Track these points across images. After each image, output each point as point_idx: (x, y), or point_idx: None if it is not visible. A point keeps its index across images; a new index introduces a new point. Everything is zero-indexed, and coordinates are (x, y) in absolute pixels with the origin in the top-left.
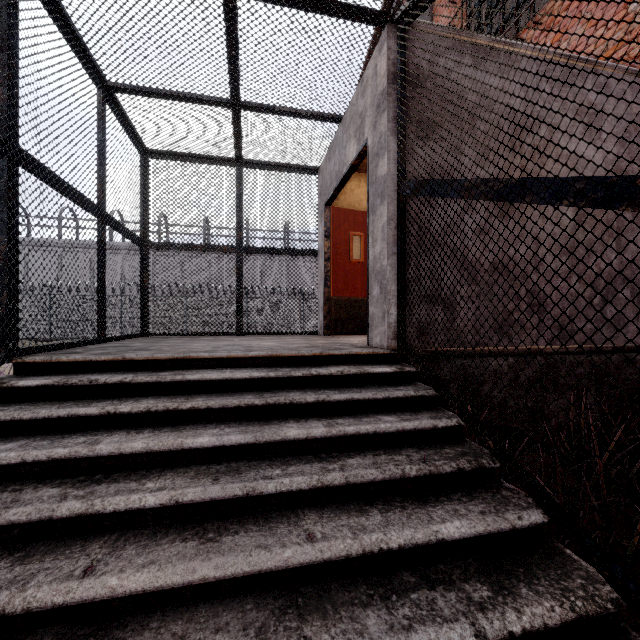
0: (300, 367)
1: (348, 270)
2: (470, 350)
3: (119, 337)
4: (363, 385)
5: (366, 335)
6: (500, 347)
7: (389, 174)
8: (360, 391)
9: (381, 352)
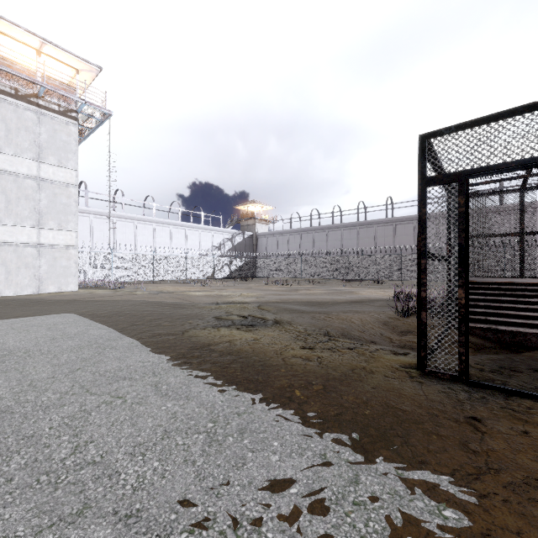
0: None
1: None
2: None
3: None
4: None
5: None
6: None
7: None
8: None
9: None
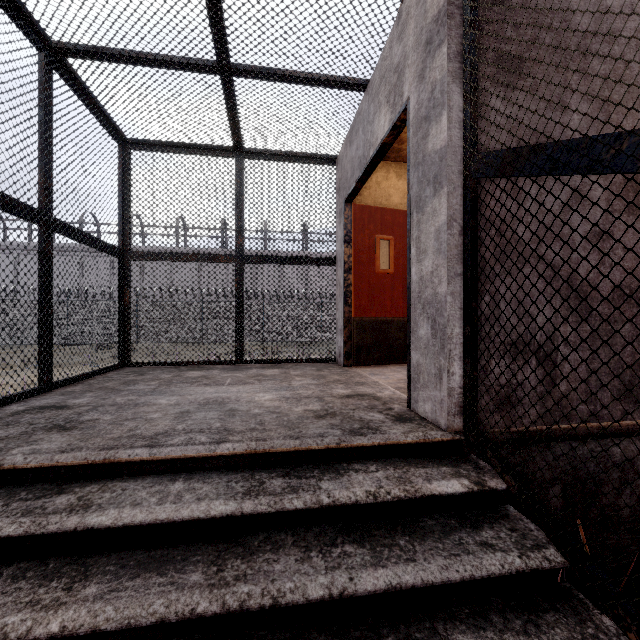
0: (302, 472)
1: (374, 283)
2: (580, 428)
3: (79, 377)
4: (413, 517)
5: (397, 365)
6: (627, 421)
7: (450, 145)
8: (412, 551)
9: (437, 438)
